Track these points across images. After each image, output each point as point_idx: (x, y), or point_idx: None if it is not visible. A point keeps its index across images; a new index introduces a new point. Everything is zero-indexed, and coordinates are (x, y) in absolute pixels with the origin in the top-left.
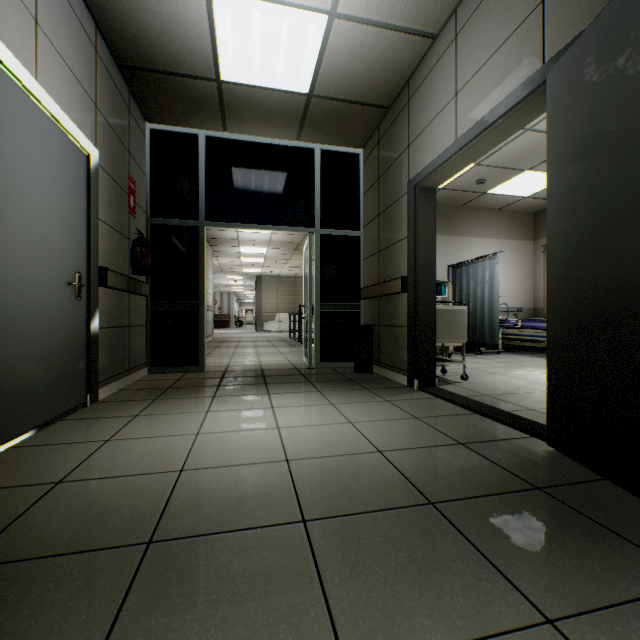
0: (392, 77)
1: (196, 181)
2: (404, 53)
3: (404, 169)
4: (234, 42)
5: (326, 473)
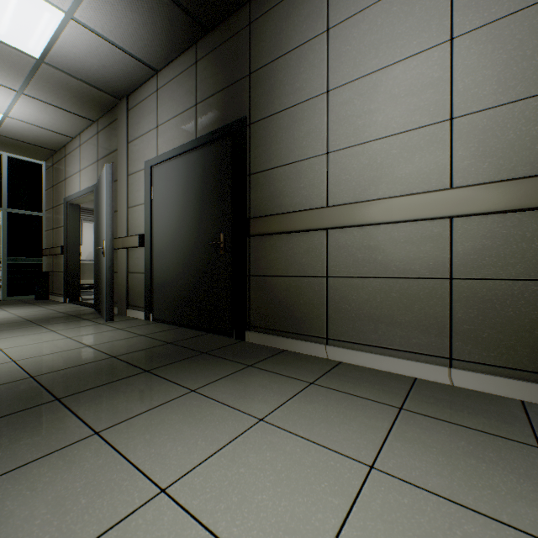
0: (54, 142)
1: None
2: (58, 137)
3: (64, 190)
4: None
5: None
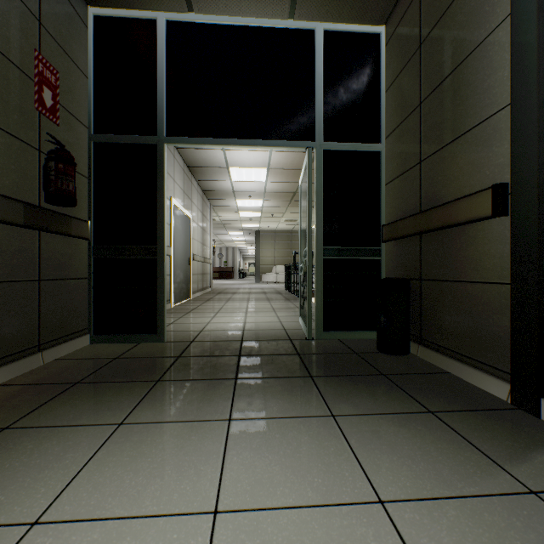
0: None
1: (153, 83)
2: None
3: None
4: None
5: None
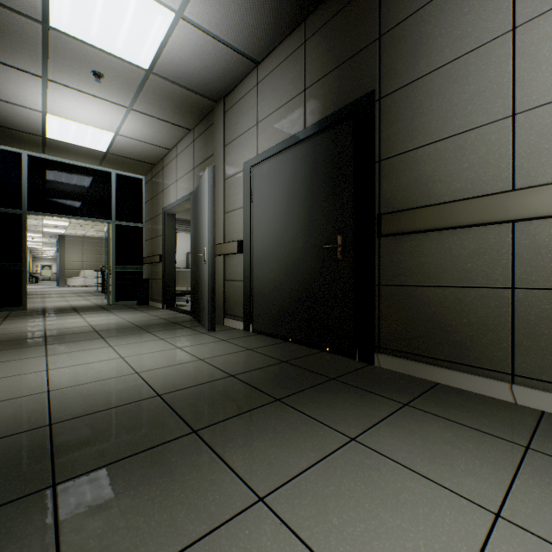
0: (154, 156)
1: (20, 183)
2: (157, 151)
3: (162, 201)
4: (58, 129)
5: (107, 326)
